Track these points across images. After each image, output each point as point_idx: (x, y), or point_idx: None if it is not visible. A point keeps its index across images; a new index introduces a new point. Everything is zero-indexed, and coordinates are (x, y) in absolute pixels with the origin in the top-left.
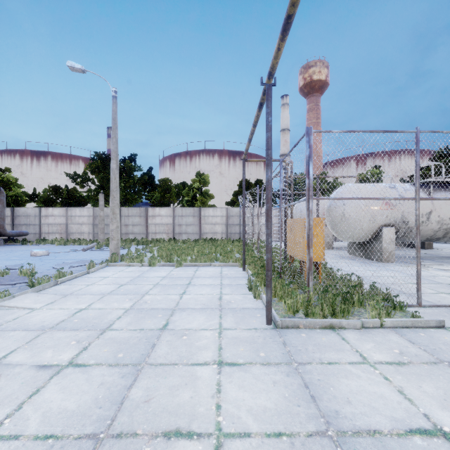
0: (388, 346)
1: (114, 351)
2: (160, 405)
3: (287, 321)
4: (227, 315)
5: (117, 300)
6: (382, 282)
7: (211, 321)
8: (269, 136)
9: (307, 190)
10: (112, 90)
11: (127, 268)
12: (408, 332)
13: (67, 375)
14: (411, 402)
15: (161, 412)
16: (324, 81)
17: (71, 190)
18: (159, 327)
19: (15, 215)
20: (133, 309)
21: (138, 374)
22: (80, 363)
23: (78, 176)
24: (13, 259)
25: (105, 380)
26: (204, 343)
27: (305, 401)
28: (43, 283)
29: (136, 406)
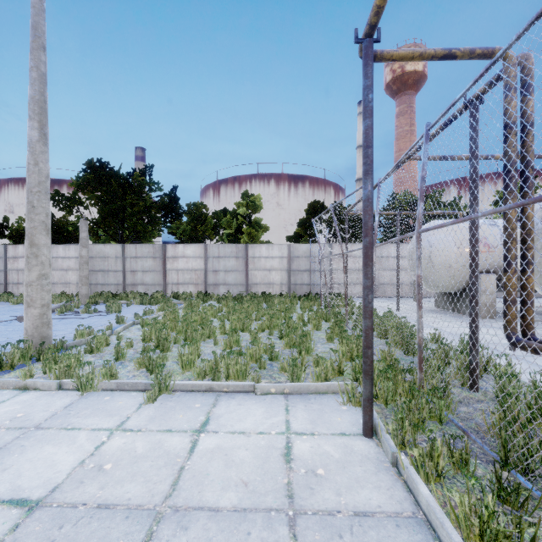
0: None
1: None
2: None
3: None
4: None
5: None
6: None
7: None
8: None
9: None
10: None
11: None
12: None
13: None
14: None
15: None
16: (421, 72)
17: (59, 219)
18: None
19: None
20: None
21: None
22: None
23: (62, 196)
24: None
25: None
26: None
27: None
28: None
29: None
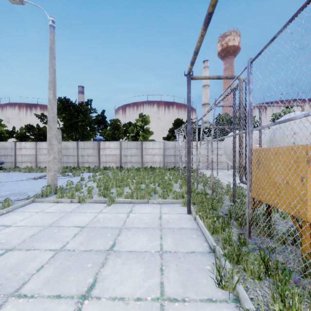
0: None
1: None
2: None
3: None
4: None
5: None
6: None
7: None
8: None
9: None
10: (49, 19)
11: (51, 207)
12: None
13: None
14: None
15: None
16: (237, 46)
17: (42, 128)
18: None
19: None
20: None
21: None
22: None
23: (45, 116)
24: None
25: None
26: None
27: None
28: None
29: None
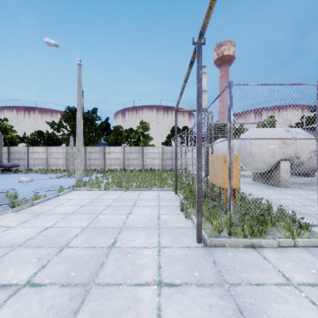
0: (305, 265)
1: (68, 269)
2: None
3: (215, 241)
4: (164, 233)
5: (76, 219)
6: (284, 204)
7: (151, 239)
8: (200, 86)
9: (229, 132)
10: (77, 59)
11: (88, 192)
12: None
13: (22, 296)
14: None
15: None
16: (232, 55)
17: (50, 134)
18: (109, 245)
19: (10, 152)
20: (89, 228)
21: (86, 295)
22: (36, 282)
23: (55, 124)
24: (5, 184)
25: (55, 303)
26: (146, 261)
27: None
28: (22, 205)
29: None
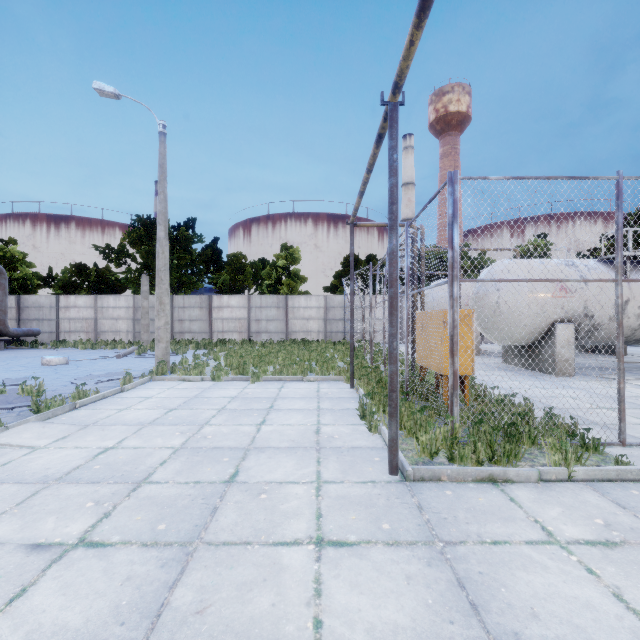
0: (584, 512)
1: (153, 519)
2: (222, 619)
3: (423, 470)
4: (328, 458)
5: (161, 434)
6: (559, 406)
7: (304, 469)
8: (394, 182)
9: (450, 268)
10: (158, 123)
11: (180, 384)
12: (612, 488)
13: (75, 561)
14: (639, 616)
15: (222, 633)
16: (465, 113)
17: (102, 270)
18: (225, 478)
19: (23, 306)
20: (186, 449)
21: (188, 561)
22: (97, 540)
23: (112, 249)
24: (15, 369)
25: (133, 572)
26: (294, 506)
27: (462, 614)
28: (54, 407)
29: (182, 622)
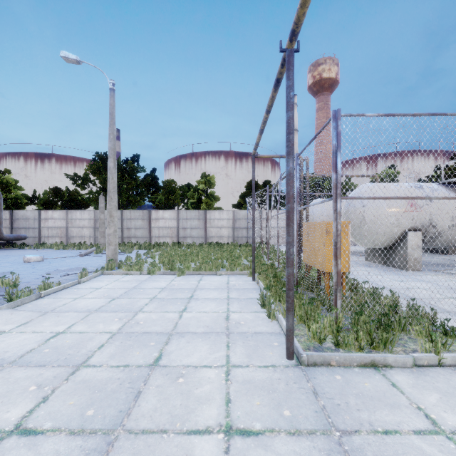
0: None
1: (83, 404)
2: None
3: (315, 356)
4: (236, 343)
5: (103, 320)
6: (415, 296)
7: (216, 353)
8: (291, 116)
9: (334, 188)
10: (109, 82)
11: (124, 277)
12: None
13: (5, 452)
14: None
15: None
16: (334, 79)
17: (72, 192)
18: (150, 362)
19: (14, 218)
20: (121, 334)
21: (108, 451)
22: (30, 427)
23: (79, 177)
24: (3, 265)
25: None
26: (207, 391)
27: None
28: (23, 297)
29: None
